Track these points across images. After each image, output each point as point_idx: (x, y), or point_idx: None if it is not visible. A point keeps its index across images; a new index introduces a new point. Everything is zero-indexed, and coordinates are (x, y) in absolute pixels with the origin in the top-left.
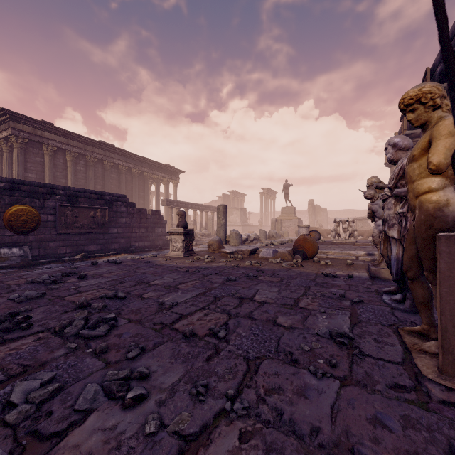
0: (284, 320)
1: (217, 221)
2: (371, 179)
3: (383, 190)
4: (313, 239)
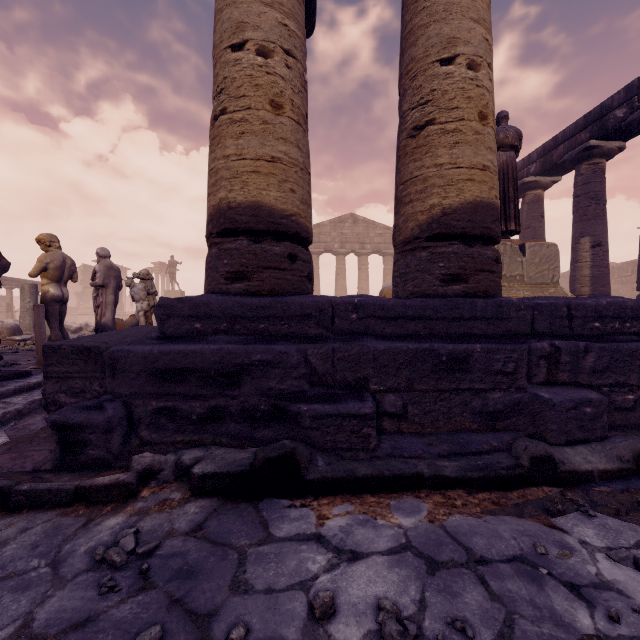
0: None
1: (21, 304)
2: (142, 271)
3: (147, 280)
4: (124, 322)
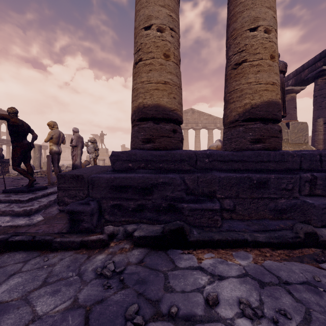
0: (22, 183)
1: (34, 155)
2: (92, 139)
3: (94, 143)
4: (82, 164)
